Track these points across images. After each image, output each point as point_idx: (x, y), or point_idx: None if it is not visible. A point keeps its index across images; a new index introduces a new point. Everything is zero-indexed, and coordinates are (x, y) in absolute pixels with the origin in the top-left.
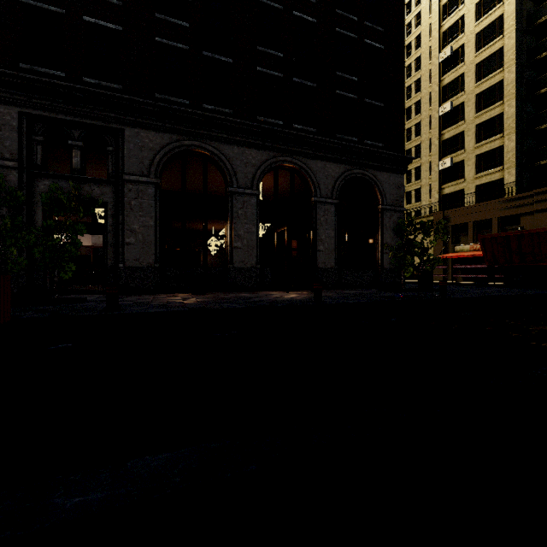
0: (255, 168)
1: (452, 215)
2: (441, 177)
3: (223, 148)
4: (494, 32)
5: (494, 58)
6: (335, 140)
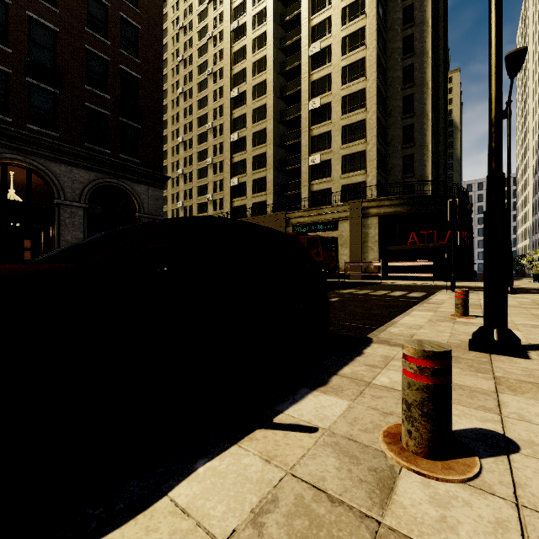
0: None
1: None
2: (232, 192)
3: None
4: (263, 90)
5: (263, 109)
6: (81, 149)
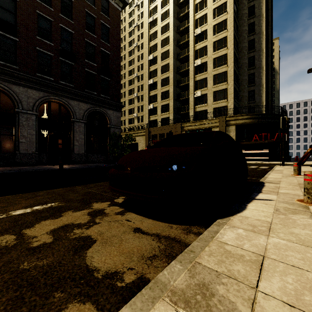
0: (35, 100)
1: (152, 130)
2: (149, 112)
3: (12, 86)
4: (167, 55)
5: (167, 66)
6: (84, 92)
